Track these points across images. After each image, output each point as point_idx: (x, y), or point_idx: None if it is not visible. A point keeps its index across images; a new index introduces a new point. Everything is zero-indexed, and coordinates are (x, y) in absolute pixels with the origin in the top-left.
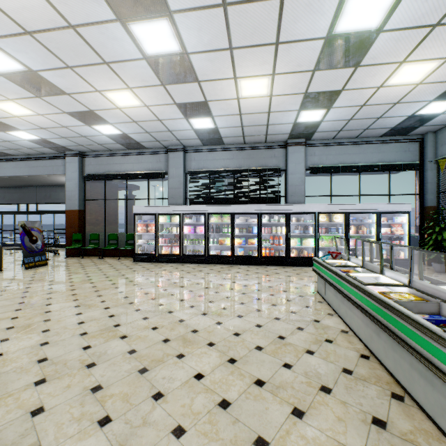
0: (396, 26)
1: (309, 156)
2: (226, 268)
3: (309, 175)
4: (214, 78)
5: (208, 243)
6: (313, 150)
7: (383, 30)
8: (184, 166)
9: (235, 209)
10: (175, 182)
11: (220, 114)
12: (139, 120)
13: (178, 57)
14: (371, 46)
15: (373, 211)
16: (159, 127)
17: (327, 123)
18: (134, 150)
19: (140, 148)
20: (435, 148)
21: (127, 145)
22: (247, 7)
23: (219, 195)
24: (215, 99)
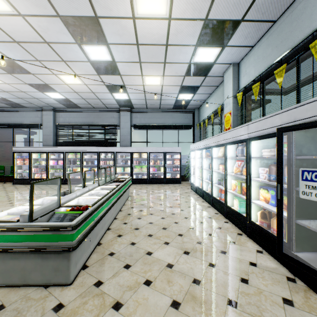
0: (121, 60)
1: (134, 118)
2: (73, 186)
3: (140, 129)
4: (41, 73)
5: (65, 171)
6: (136, 114)
7: (116, 61)
8: (54, 120)
9: (83, 149)
10: (47, 131)
11: (63, 91)
12: (8, 91)
13: (8, 61)
14: (117, 67)
15: (162, 151)
16: (26, 95)
17: (134, 100)
18: (19, 108)
19: (22, 107)
20: (199, 117)
21: (11, 105)
22: (31, 44)
23: (78, 140)
24: (52, 83)
